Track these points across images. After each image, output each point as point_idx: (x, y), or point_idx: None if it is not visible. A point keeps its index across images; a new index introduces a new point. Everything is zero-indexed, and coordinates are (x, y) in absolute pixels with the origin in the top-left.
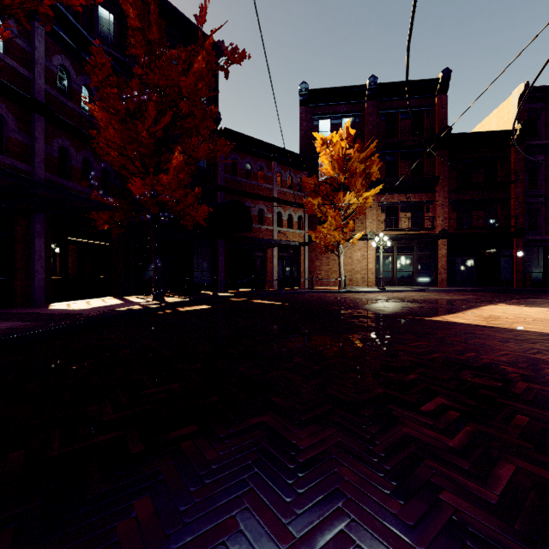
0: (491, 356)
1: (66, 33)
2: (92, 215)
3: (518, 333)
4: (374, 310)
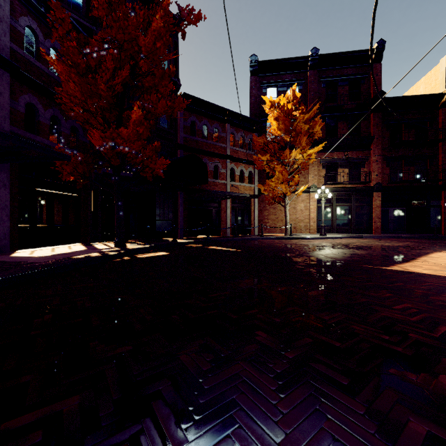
0: None
1: None
2: (58, 168)
3: None
4: (326, 258)
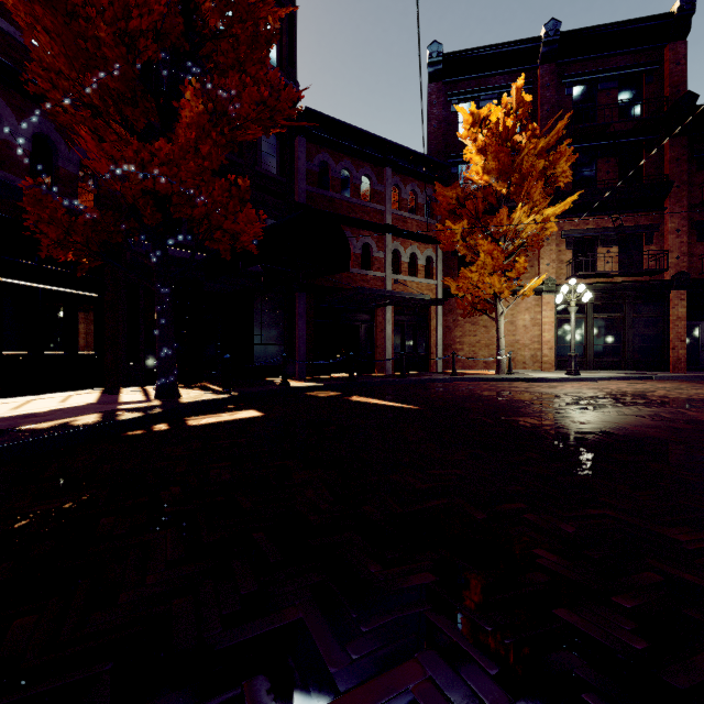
0: None
1: None
2: (41, 234)
3: None
4: (642, 435)
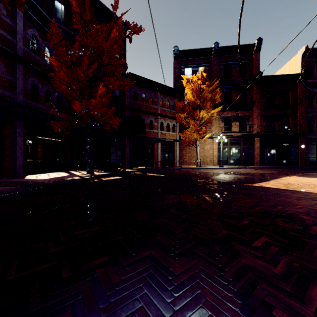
0: (292, 209)
1: (36, 15)
2: (51, 123)
3: (306, 194)
4: (218, 180)
